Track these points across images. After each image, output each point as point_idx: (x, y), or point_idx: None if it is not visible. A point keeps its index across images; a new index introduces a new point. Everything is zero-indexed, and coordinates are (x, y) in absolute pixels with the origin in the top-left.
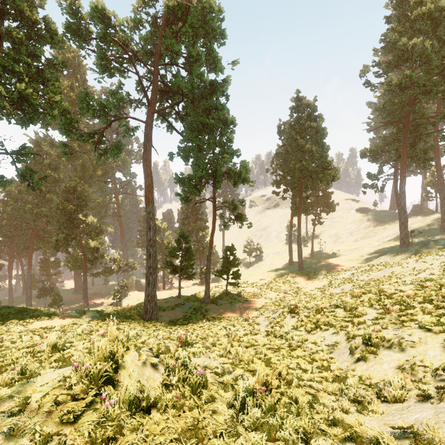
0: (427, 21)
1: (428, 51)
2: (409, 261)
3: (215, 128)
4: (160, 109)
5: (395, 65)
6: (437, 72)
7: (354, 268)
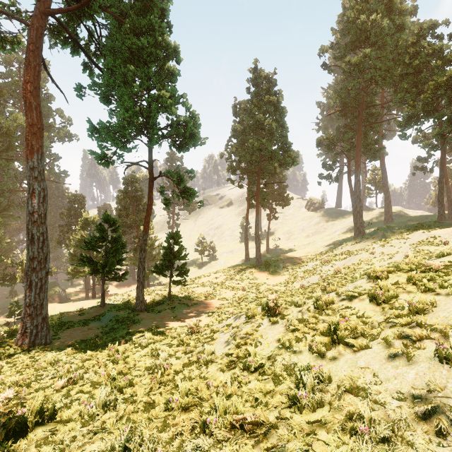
0: (381, 4)
1: (385, 31)
2: (374, 246)
3: (151, 60)
4: (58, 9)
5: (352, 48)
6: (390, 58)
7: (316, 259)
